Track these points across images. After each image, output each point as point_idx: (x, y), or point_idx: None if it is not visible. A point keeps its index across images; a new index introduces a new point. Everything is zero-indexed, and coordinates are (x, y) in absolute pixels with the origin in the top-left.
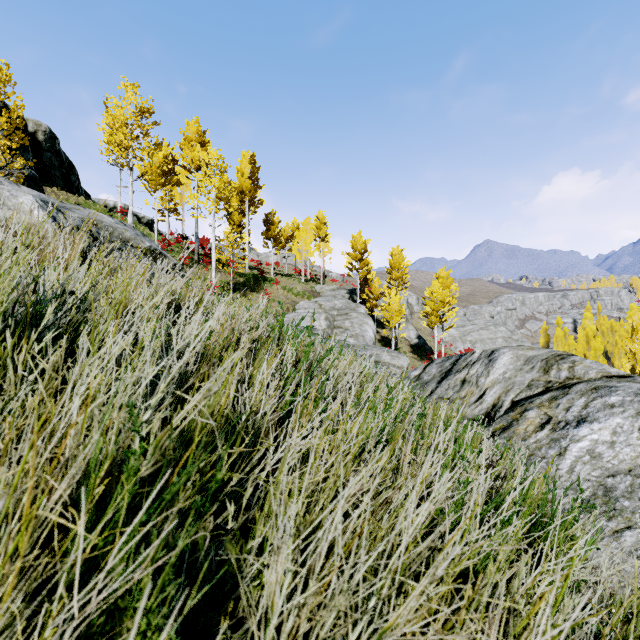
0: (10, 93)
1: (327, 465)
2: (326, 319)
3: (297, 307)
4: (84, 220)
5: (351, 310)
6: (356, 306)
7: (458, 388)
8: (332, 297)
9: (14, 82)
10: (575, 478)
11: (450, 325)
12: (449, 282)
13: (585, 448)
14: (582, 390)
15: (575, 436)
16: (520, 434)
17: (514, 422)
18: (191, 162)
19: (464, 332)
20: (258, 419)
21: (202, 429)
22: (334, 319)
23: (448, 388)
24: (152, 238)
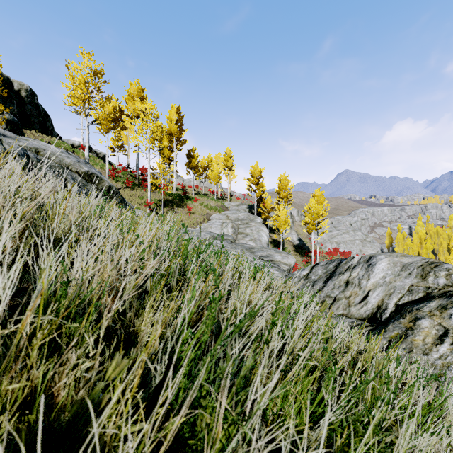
0: None
1: None
2: (232, 227)
3: (211, 218)
4: (27, 148)
5: (250, 220)
6: (254, 217)
7: (343, 288)
8: (236, 211)
9: None
10: None
11: (321, 230)
12: (322, 200)
13: None
14: None
15: None
16: (419, 346)
17: (409, 331)
18: (133, 112)
19: (331, 236)
20: None
21: None
22: (238, 227)
23: (334, 288)
24: (105, 168)
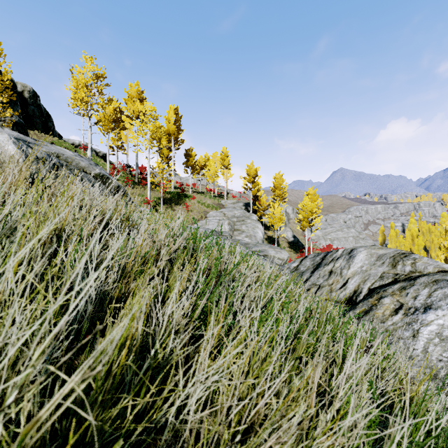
0: (2, 62)
1: (239, 408)
2: (229, 224)
3: (208, 215)
4: (49, 153)
5: (246, 218)
6: (250, 215)
7: (327, 277)
8: (233, 208)
9: (5, 54)
10: (429, 358)
11: (316, 228)
12: (316, 198)
13: (434, 331)
14: (425, 282)
15: (424, 320)
16: (379, 317)
17: (373, 307)
18: (133, 113)
19: (326, 233)
20: (167, 353)
21: (96, 390)
22: (234, 224)
23: (319, 277)
24: (105, 166)
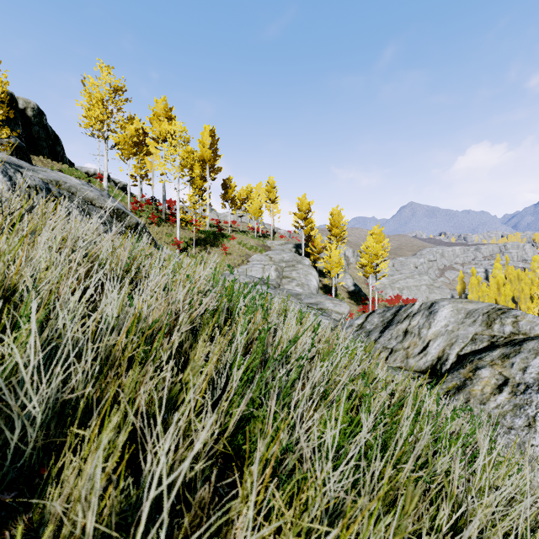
0: None
1: None
2: (276, 270)
3: (251, 259)
4: (47, 181)
5: (297, 262)
6: (301, 259)
7: (401, 338)
8: (281, 251)
9: None
10: None
11: (381, 274)
12: (382, 238)
13: None
14: (535, 349)
15: None
16: (477, 396)
17: (468, 381)
18: (159, 134)
19: (393, 280)
20: None
21: None
22: (283, 270)
23: (391, 338)
24: (126, 200)
